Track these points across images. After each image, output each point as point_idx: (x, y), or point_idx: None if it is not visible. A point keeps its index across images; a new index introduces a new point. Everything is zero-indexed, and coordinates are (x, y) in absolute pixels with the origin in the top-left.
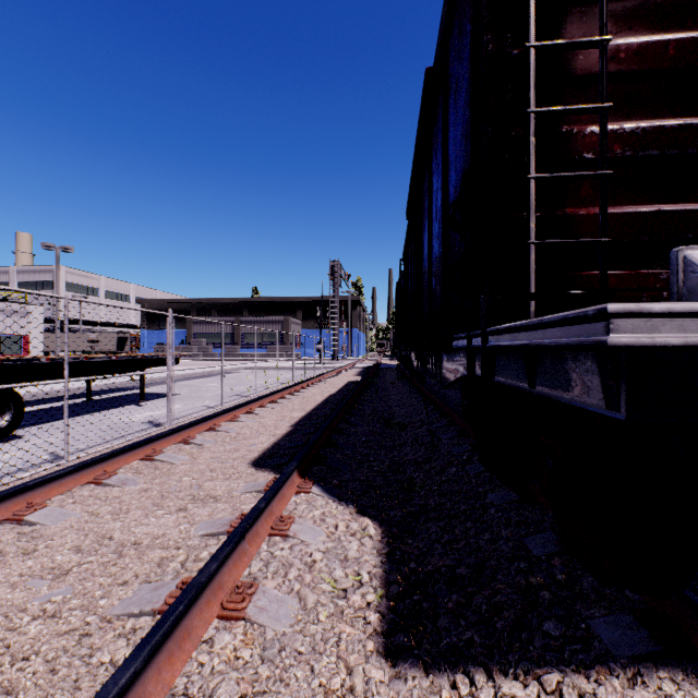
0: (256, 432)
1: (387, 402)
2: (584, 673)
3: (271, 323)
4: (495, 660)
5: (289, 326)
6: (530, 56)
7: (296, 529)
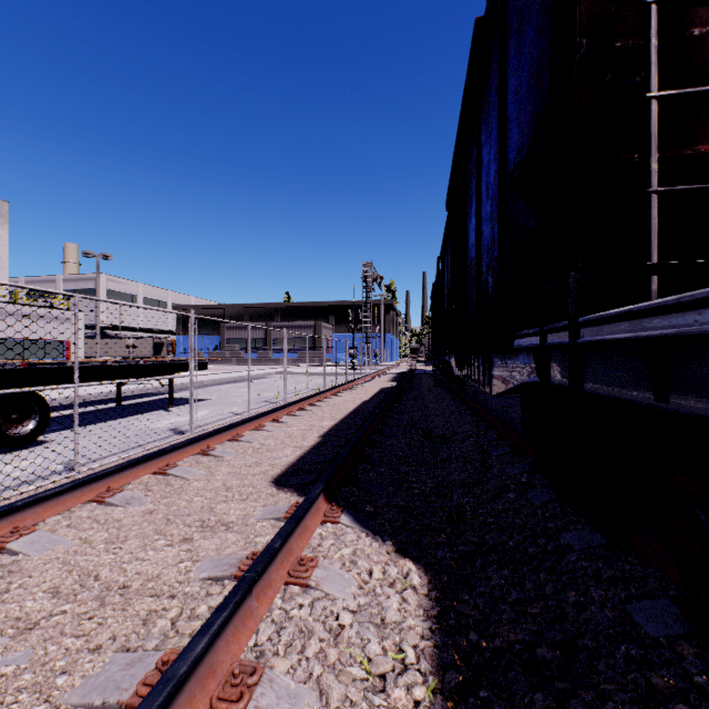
0: (282, 443)
1: (425, 411)
2: None
3: (302, 328)
4: None
5: (321, 331)
6: None
7: (319, 576)
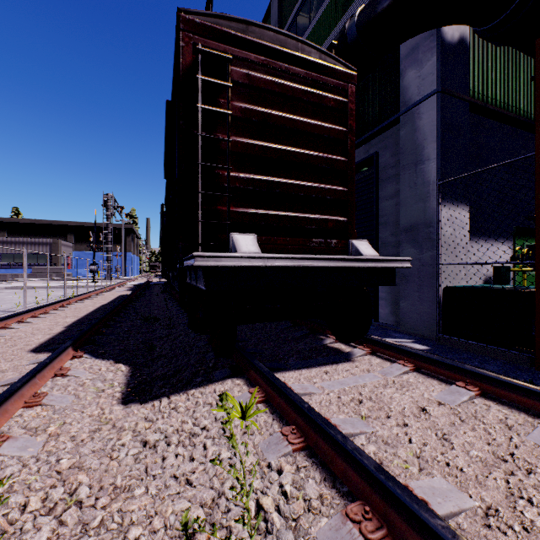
0: (31, 334)
1: (150, 308)
2: (204, 386)
3: (37, 244)
4: (172, 393)
5: (59, 248)
6: (199, 139)
7: (72, 372)
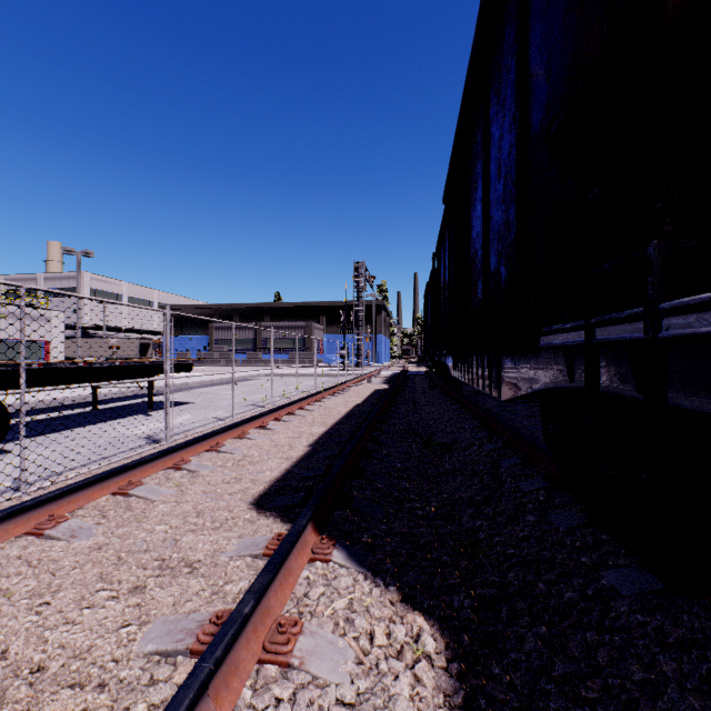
0: (266, 453)
1: (421, 415)
2: None
3: (293, 328)
4: None
5: (312, 332)
6: None
7: (304, 649)
